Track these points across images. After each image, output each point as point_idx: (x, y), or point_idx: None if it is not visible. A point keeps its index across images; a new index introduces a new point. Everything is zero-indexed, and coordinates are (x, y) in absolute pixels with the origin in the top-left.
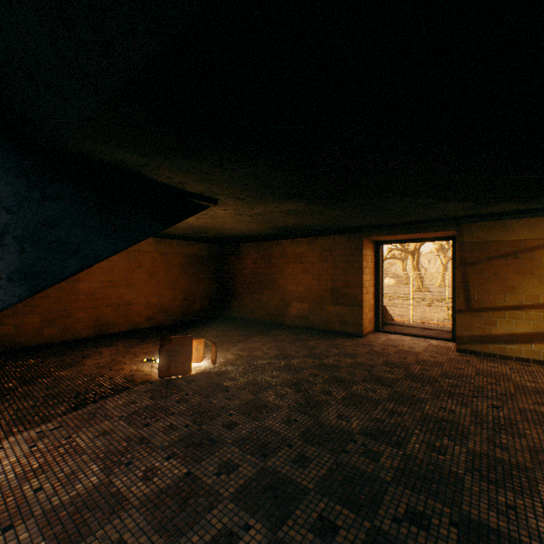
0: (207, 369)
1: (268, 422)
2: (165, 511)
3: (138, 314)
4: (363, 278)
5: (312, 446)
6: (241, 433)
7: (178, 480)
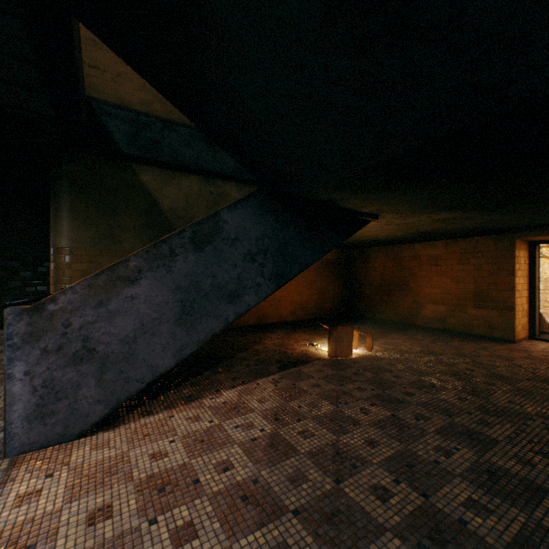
0: (363, 355)
1: (440, 396)
2: (389, 430)
3: (285, 309)
4: (515, 281)
5: (490, 417)
6: (421, 400)
7: (388, 417)
